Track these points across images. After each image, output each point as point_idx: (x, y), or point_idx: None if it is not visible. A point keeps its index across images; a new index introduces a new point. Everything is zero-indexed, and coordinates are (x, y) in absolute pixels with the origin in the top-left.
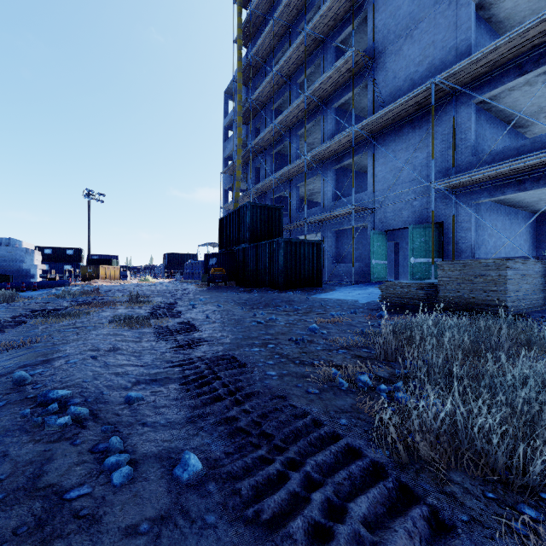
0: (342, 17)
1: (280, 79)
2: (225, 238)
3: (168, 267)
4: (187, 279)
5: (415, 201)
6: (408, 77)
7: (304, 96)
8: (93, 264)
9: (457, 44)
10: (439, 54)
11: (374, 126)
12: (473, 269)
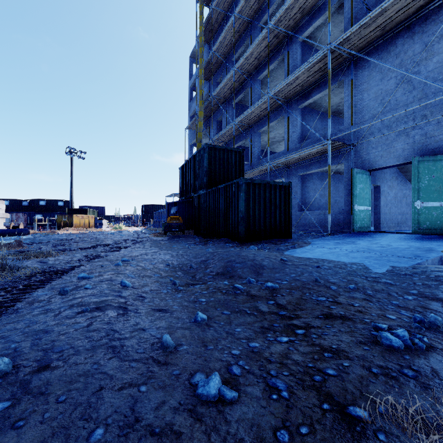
0: None
1: (240, 25)
2: (185, 186)
3: (144, 216)
4: (155, 227)
5: (414, 129)
6: None
7: (266, 29)
8: (71, 214)
9: None
10: None
11: (356, 42)
12: None
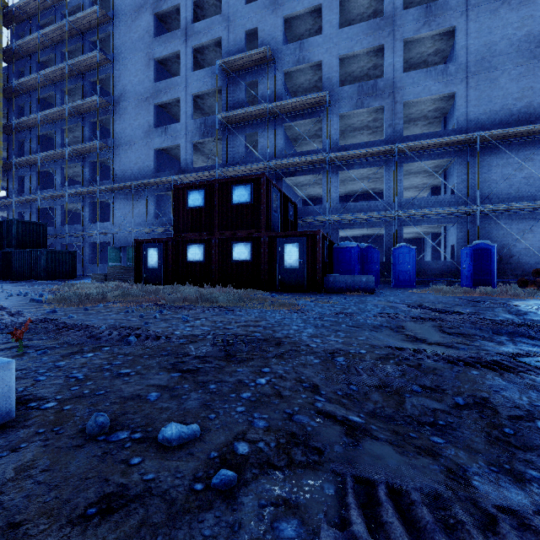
0: (95, 109)
1: (46, 119)
2: None
3: None
4: None
5: (133, 233)
6: (130, 168)
7: (66, 150)
8: None
9: (149, 165)
10: (143, 165)
11: (112, 189)
12: (115, 269)
